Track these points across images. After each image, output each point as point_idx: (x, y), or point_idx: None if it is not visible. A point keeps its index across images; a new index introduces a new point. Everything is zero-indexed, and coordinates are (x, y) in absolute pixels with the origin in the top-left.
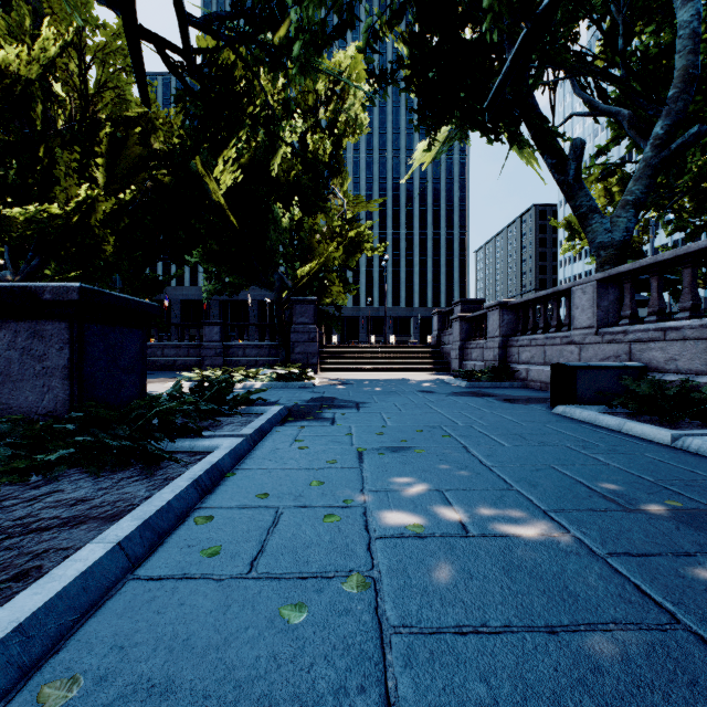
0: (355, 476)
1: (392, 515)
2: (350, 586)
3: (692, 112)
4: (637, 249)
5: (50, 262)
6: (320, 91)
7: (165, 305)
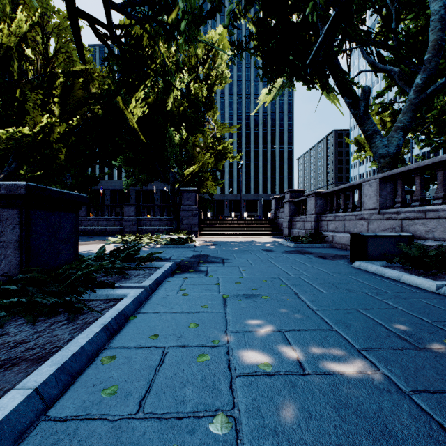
0: (221, 319)
1: (248, 354)
2: (216, 426)
3: (437, 70)
4: (401, 157)
5: (23, 165)
6: (199, 55)
7: (100, 192)
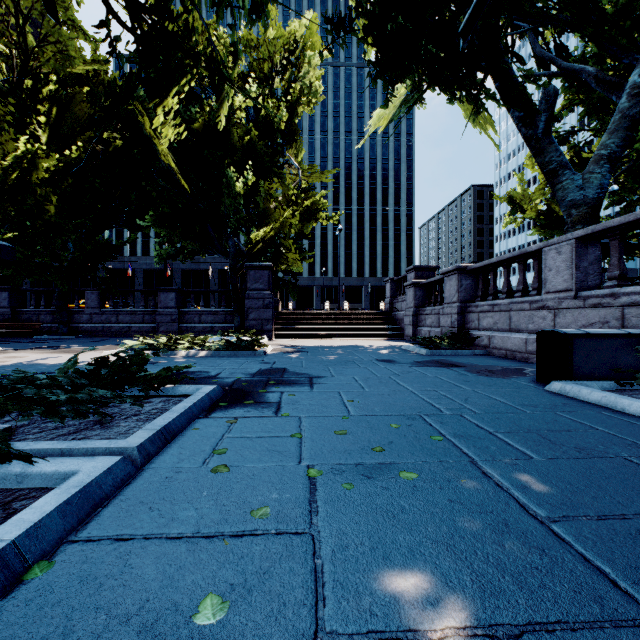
0: (299, 569)
1: None
2: None
3: None
4: None
5: None
6: (276, 59)
7: (128, 273)
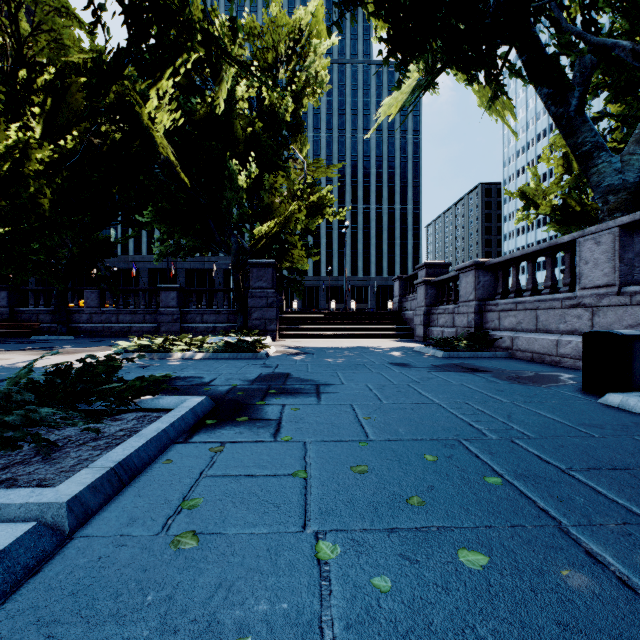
0: None
1: None
2: None
3: None
4: (595, 216)
5: None
6: (280, 49)
7: (132, 273)
